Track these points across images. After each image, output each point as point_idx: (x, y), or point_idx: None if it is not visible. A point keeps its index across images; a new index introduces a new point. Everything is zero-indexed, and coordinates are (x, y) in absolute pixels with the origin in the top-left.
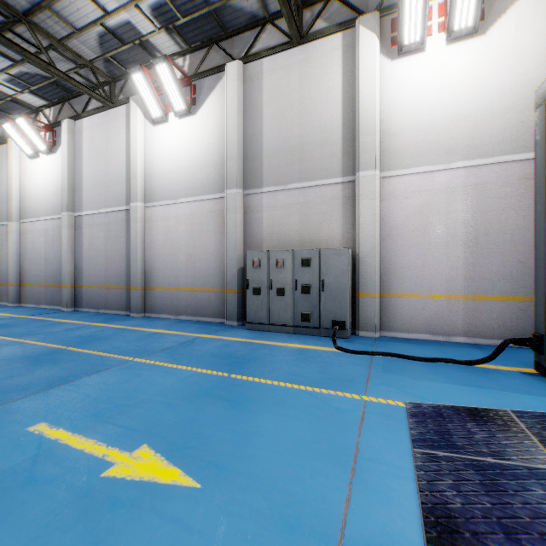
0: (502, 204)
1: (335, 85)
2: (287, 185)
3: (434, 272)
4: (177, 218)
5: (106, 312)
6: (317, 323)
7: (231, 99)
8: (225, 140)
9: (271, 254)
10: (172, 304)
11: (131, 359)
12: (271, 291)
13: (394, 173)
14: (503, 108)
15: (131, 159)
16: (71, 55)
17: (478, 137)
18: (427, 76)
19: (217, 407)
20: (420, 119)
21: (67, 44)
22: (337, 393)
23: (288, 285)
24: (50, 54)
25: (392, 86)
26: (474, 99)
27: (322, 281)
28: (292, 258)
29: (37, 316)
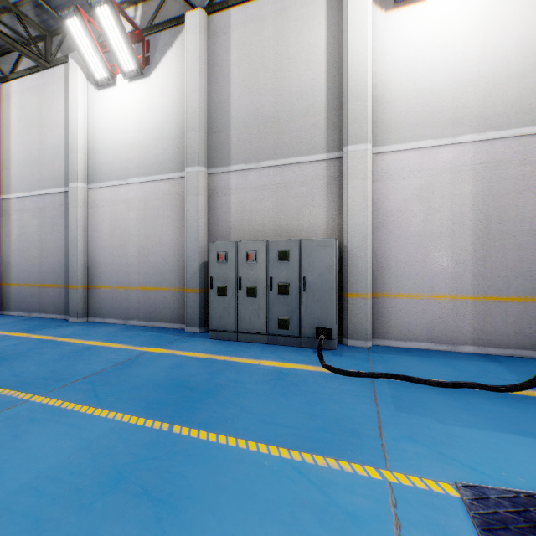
0: (518, 186)
1: (318, 42)
2: (260, 162)
3: (437, 268)
4: (127, 202)
5: (40, 316)
6: (297, 331)
7: (192, 57)
8: (185, 107)
9: (240, 246)
10: (121, 307)
11: (28, 398)
12: (240, 291)
13: (389, 148)
14: (520, 71)
15: (70, 129)
16: None
17: (489, 106)
18: (429, 31)
19: (129, 523)
20: (420, 83)
21: None
22: (341, 466)
23: (261, 284)
24: None
25: (387, 43)
26: (485, 59)
27: (303, 279)
28: (266, 251)
29: None
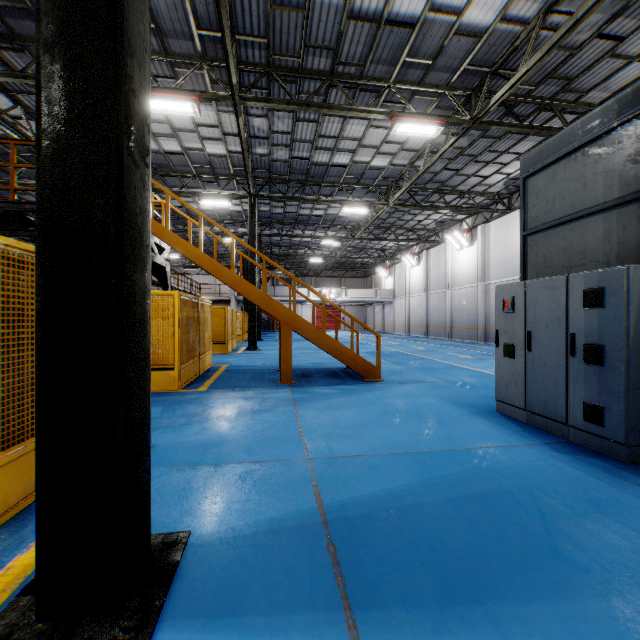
0: None
1: None
2: None
3: None
4: None
5: None
6: None
7: None
8: None
9: None
10: None
11: None
12: None
13: None
14: None
15: None
16: (487, 195)
17: None
18: None
19: None
20: None
21: (485, 191)
22: None
23: None
24: (475, 197)
25: None
26: None
27: None
28: None
29: (468, 344)
